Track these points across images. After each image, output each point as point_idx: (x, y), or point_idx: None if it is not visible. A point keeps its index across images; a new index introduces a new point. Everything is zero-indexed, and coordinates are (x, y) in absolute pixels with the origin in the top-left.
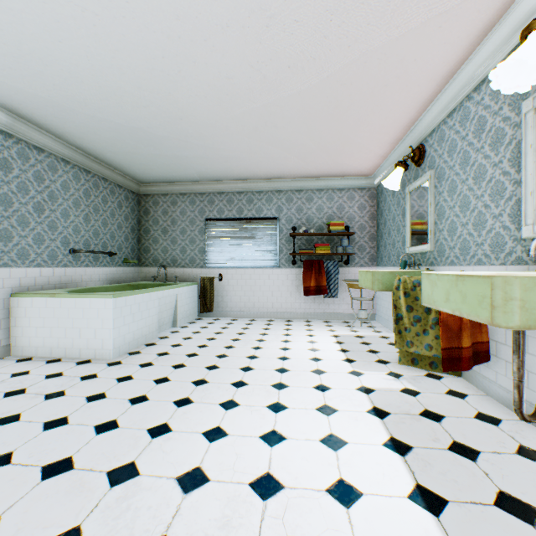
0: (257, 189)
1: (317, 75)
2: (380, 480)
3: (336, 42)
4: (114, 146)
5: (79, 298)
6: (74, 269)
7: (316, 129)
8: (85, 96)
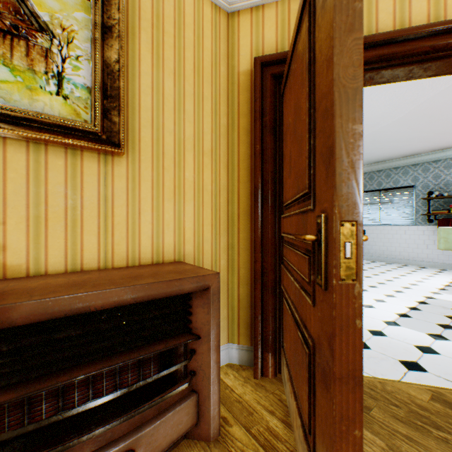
0: (393, 166)
1: (400, 114)
2: (387, 309)
3: (401, 104)
4: None
5: None
6: None
7: (422, 128)
8: None
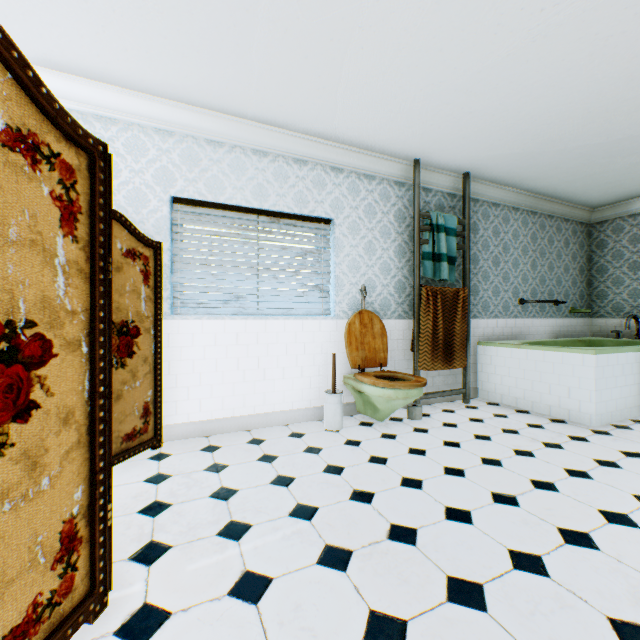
0: None
1: None
2: None
3: None
4: (573, 174)
5: (546, 351)
6: (520, 320)
7: None
8: (561, 132)
